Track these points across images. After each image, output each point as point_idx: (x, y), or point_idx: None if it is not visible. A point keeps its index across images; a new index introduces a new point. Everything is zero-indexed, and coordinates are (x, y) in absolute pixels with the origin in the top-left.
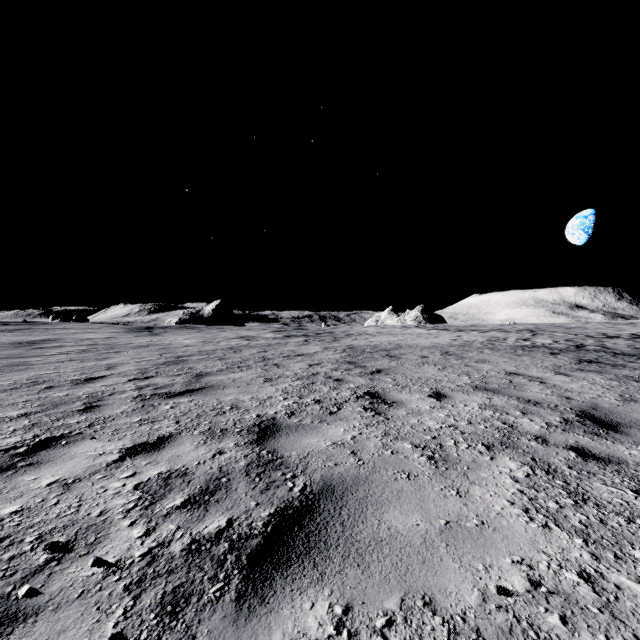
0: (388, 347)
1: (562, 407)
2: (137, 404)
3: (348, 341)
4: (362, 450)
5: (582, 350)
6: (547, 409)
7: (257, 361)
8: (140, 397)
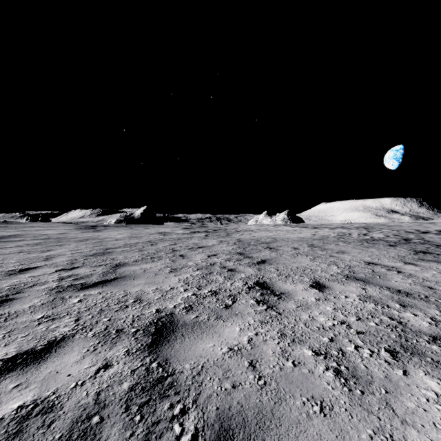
0: (267, 240)
1: (433, 298)
2: (49, 297)
3: (237, 236)
4: (261, 360)
5: (411, 243)
6: (421, 301)
7: (167, 252)
8: (56, 289)
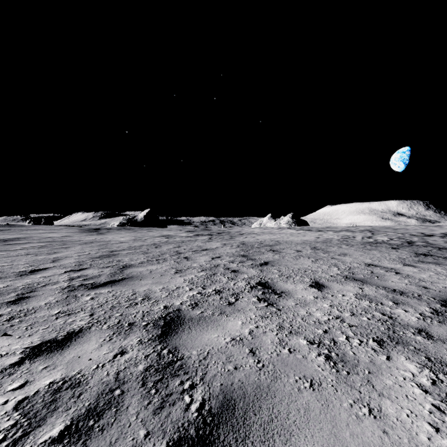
0: (270, 243)
1: (425, 297)
2: (63, 295)
3: (241, 239)
4: (260, 348)
5: (414, 245)
6: (413, 299)
7: (172, 255)
8: (68, 288)
